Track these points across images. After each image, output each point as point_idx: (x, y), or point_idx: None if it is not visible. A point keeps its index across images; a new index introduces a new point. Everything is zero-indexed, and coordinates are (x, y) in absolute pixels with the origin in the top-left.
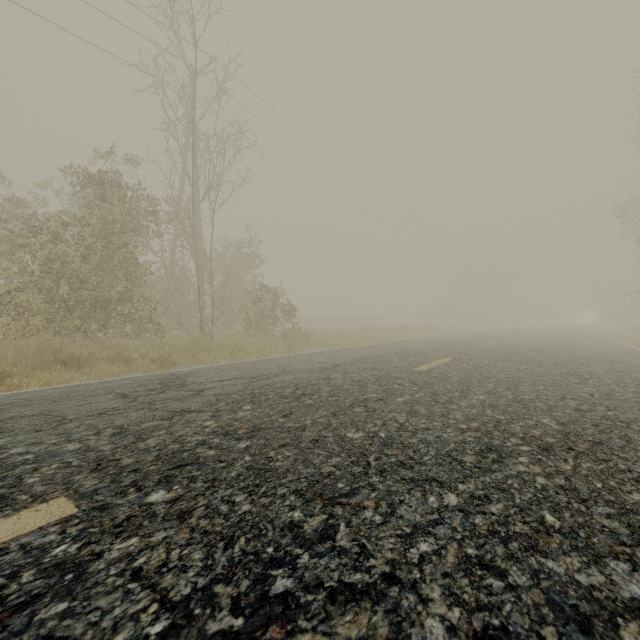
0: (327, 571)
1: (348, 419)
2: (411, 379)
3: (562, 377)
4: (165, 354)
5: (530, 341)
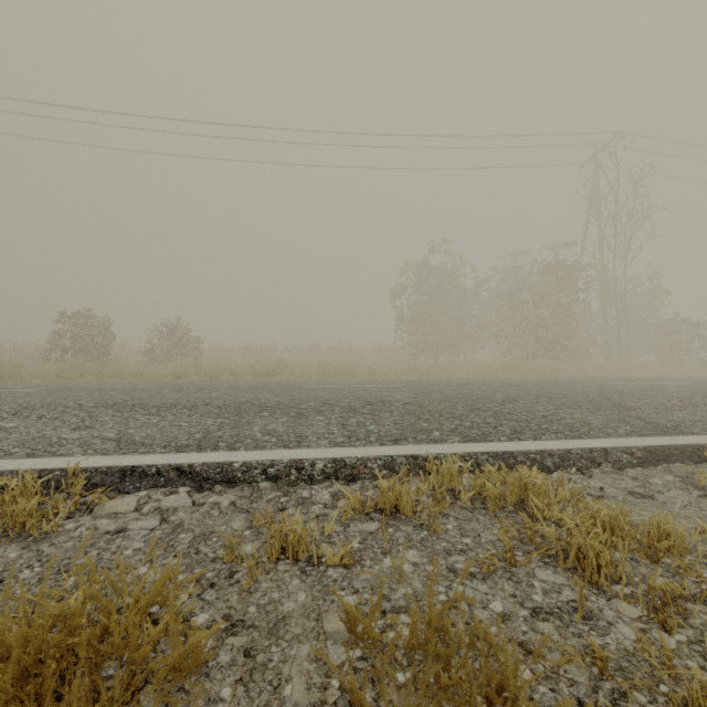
0: None
1: None
2: None
3: None
4: (616, 370)
5: None
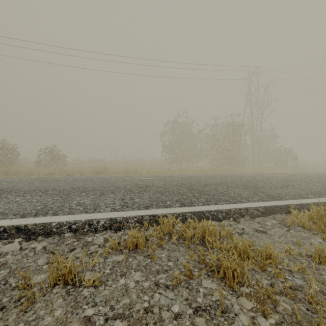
0: (314, 177)
1: (319, 175)
2: None
3: None
4: (257, 170)
5: None
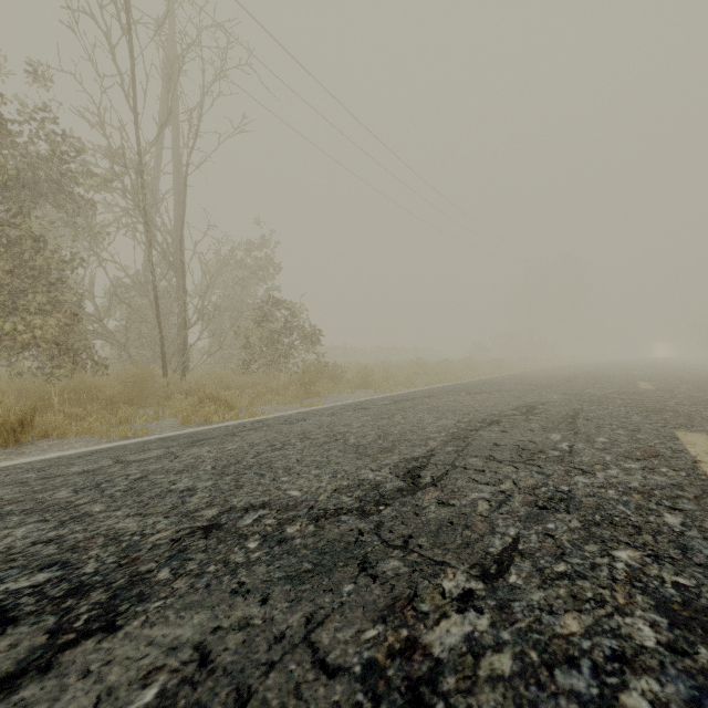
0: None
1: None
2: None
3: None
4: (5, 416)
5: (697, 381)
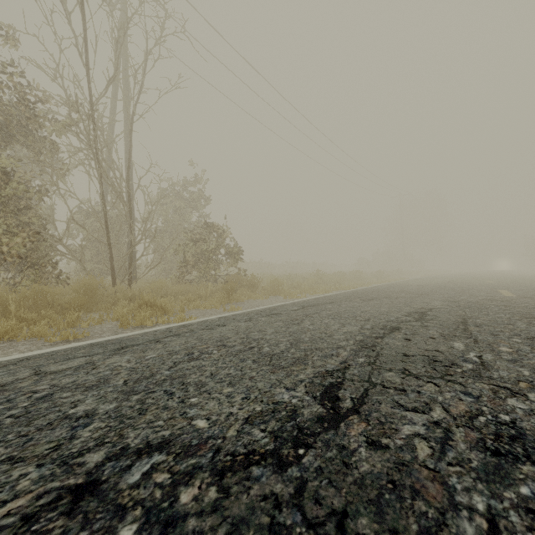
0: None
1: None
2: None
3: None
4: None
5: None
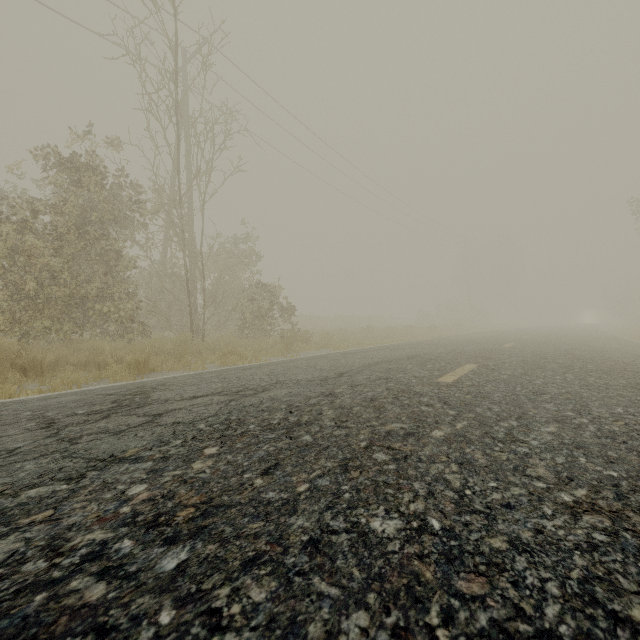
0: None
1: (368, 479)
2: (440, 396)
3: (631, 392)
4: (142, 359)
5: (550, 343)
